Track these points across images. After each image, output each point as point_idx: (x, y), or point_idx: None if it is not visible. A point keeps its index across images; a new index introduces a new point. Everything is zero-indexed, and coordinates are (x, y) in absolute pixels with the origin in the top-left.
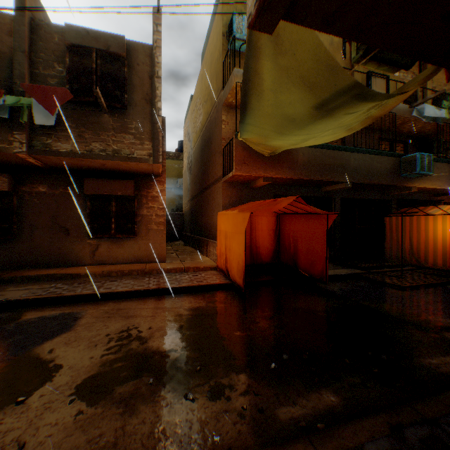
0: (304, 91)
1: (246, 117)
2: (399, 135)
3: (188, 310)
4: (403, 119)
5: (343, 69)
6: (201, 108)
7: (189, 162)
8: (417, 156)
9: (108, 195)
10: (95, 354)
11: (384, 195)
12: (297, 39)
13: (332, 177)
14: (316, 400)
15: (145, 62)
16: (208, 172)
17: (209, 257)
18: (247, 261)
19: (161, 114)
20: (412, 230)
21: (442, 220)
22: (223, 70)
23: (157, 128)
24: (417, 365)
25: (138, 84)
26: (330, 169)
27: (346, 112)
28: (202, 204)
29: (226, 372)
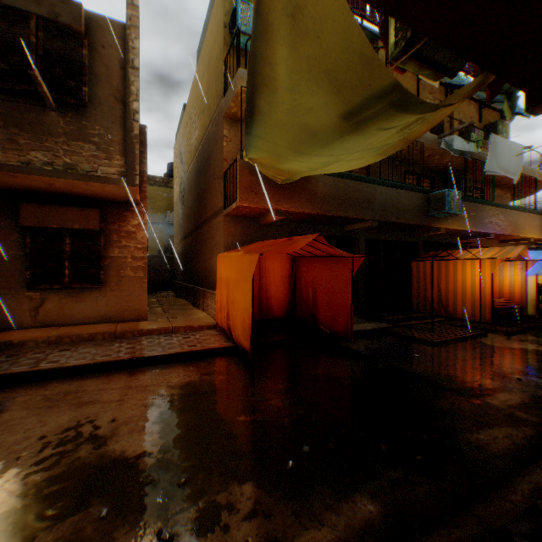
0: (329, 92)
1: (253, 126)
2: (426, 169)
3: (174, 387)
4: (432, 150)
5: (381, 63)
6: (197, 121)
7: (181, 190)
8: (446, 193)
9: (60, 228)
10: (16, 474)
11: (411, 236)
12: (322, 14)
13: (356, 213)
14: (350, 513)
15: (115, 46)
16: (205, 203)
17: (207, 312)
18: (255, 317)
19: (138, 120)
20: (441, 277)
21: (472, 265)
22: (224, 71)
23: (132, 137)
24: (465, 444)
25: (104, 75)
26: (355, 204)
27: (380, 127)
28: (197, 244)
29: (223, 482)
